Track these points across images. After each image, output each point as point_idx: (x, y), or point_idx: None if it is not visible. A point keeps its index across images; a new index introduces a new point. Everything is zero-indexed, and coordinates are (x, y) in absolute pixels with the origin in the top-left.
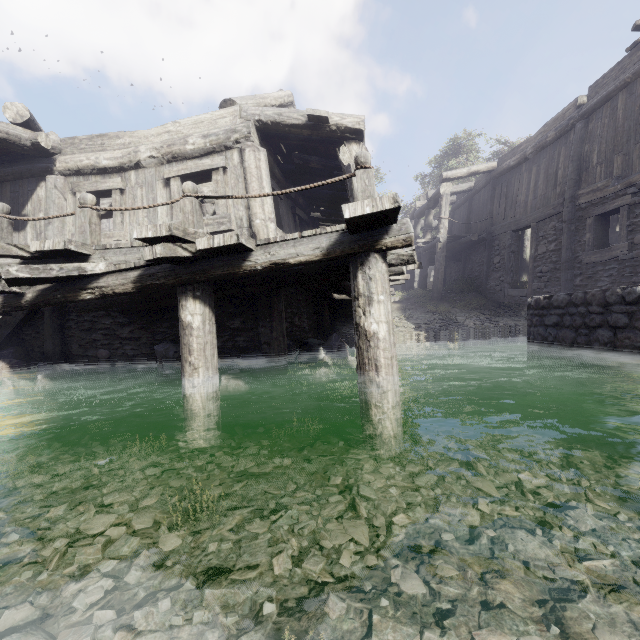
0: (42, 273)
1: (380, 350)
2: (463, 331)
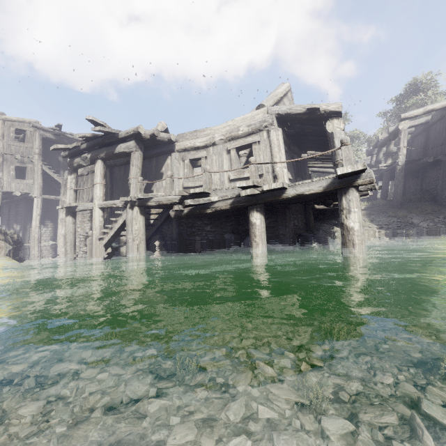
0: (197, 202)
1: (355, 236)
2: (417, 230)
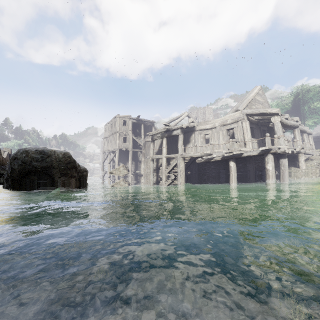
0: (207, 157)
1: (269, 172)
2: None
